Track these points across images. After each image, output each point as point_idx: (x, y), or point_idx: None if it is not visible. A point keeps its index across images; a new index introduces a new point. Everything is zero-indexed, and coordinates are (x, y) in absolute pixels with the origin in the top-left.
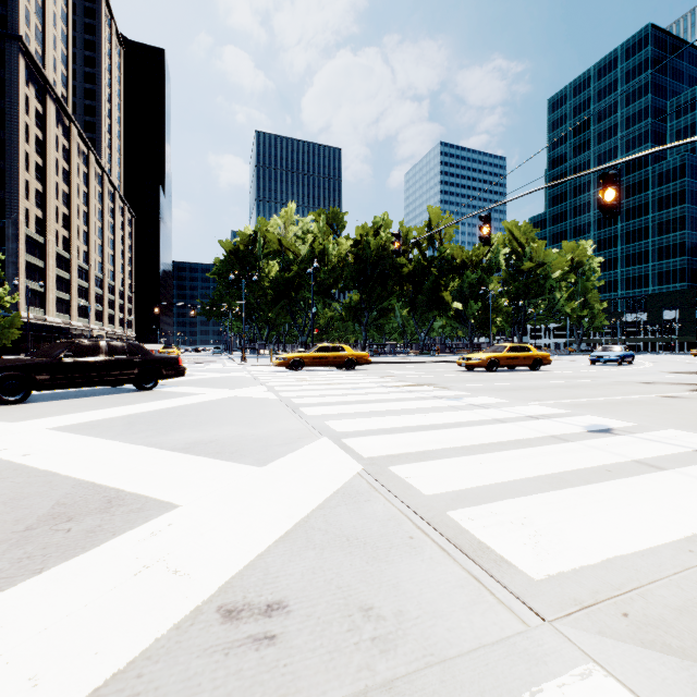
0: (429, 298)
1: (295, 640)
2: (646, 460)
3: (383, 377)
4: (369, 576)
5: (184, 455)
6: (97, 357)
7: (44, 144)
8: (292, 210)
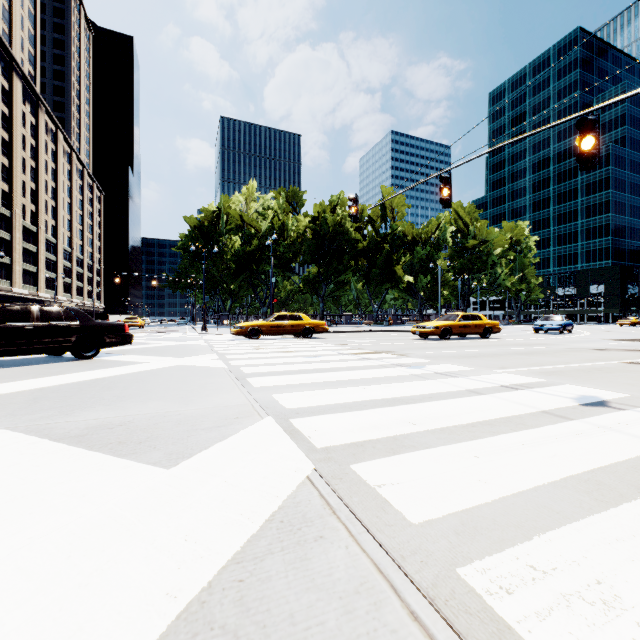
0: (382, 272)
1: None
2: None
3: (340, 345)
4: None
5: (68, 449)
6: (26, 323)
7: (10, 120)
8: (253, 188)
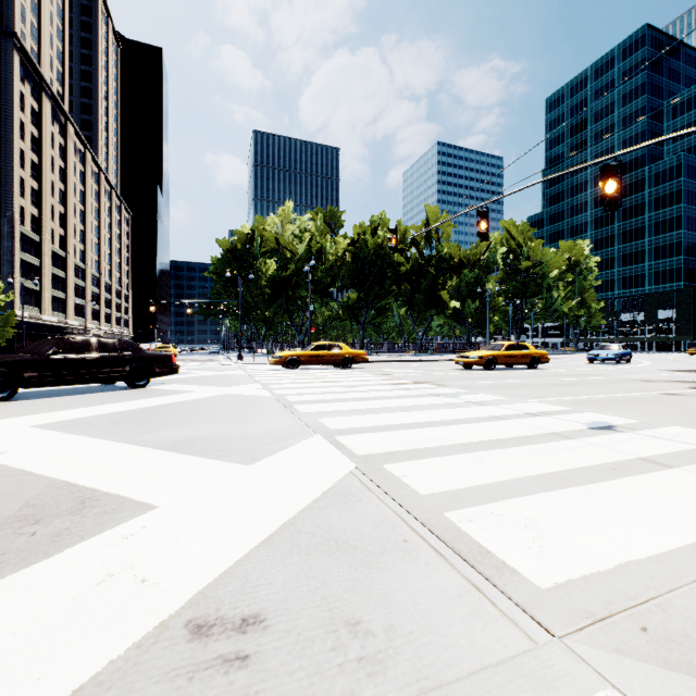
0: (427, 297)
1: (271, 662)
2: (652, 457)
3: (380, 375)
4: (358, 585)
5: (169, 453)
6: (87, 354)
7: (39, 142)
8: (289, 209)
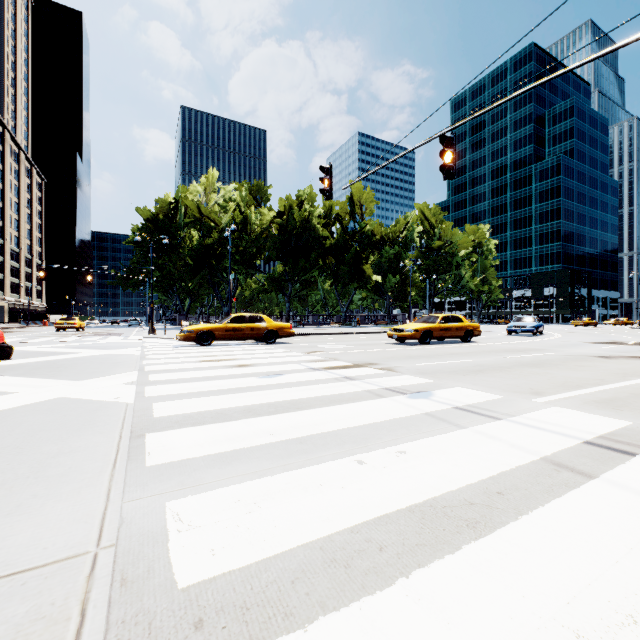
0: (351, 271)
1: None
2: None
3: (309, 353)
4: None
5: None
6: None
7: None
8: (213, 177)
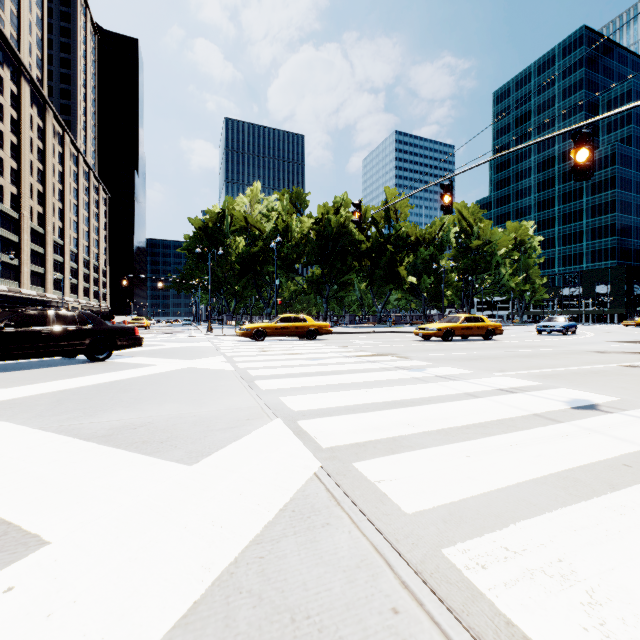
0: (386, 273)
1: None
2: None
3: (344, 347)
4: None
5: (98, 447)
6: (43, 327)
7: (18, 123)
8: (257, 189)
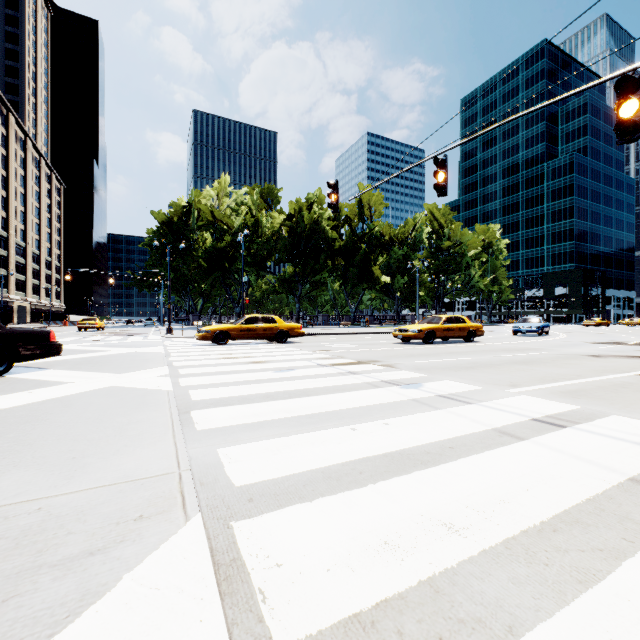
0: (360, 272)
1: None
2: None
3: (318, 351)
4: None
5: None
6: None
7: None
8: (225, 182)
